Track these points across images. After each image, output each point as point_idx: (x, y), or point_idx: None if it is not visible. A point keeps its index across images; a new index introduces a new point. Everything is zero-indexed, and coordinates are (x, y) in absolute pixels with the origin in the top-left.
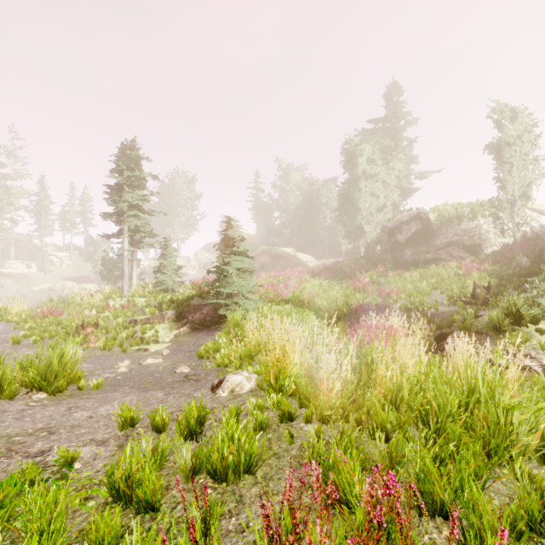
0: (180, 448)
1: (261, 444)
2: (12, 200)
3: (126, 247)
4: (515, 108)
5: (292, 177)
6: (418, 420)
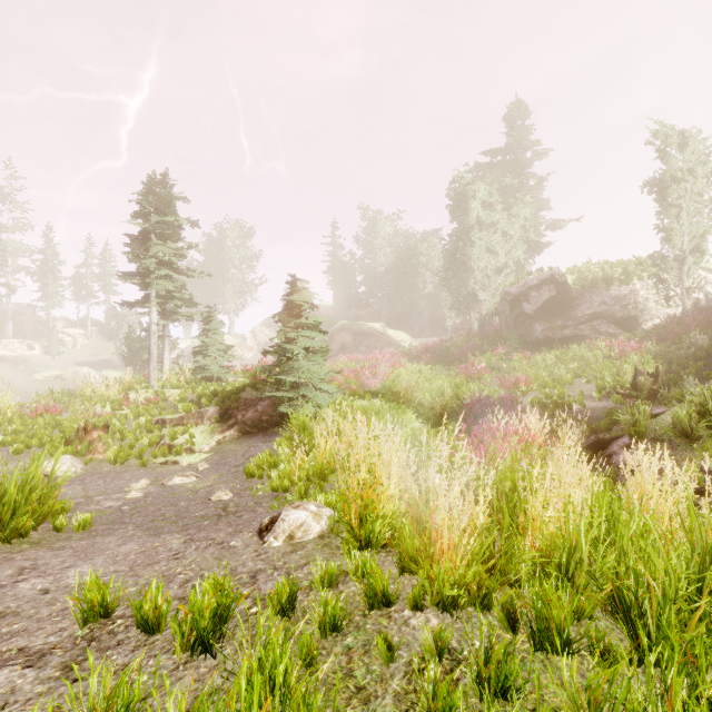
0: (180, 672)
1: (332, 663)
2: (8, 259)
3: (154, 319)
4: (685, 131)
5: (381, 229)
6: (611, 603)
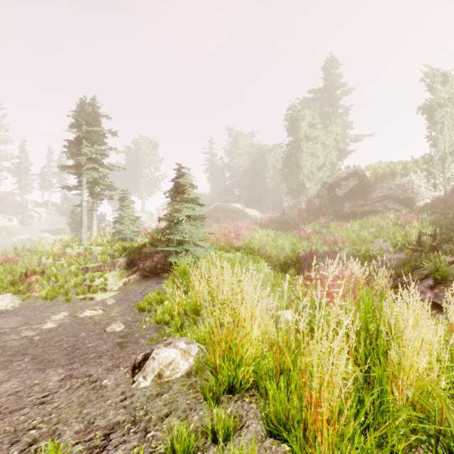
0: None
1: None
2: None
3: (85, 198)
4: (446, 72)
5: (241, 143)
6: None
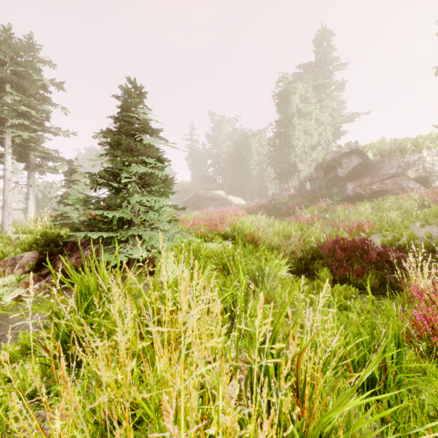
0: None
1: None
2: None
3: (8, 167)
4: None
5: (224, 128)
6: None
